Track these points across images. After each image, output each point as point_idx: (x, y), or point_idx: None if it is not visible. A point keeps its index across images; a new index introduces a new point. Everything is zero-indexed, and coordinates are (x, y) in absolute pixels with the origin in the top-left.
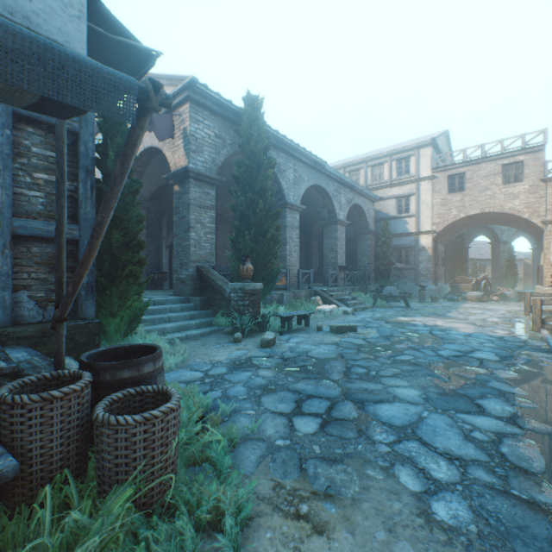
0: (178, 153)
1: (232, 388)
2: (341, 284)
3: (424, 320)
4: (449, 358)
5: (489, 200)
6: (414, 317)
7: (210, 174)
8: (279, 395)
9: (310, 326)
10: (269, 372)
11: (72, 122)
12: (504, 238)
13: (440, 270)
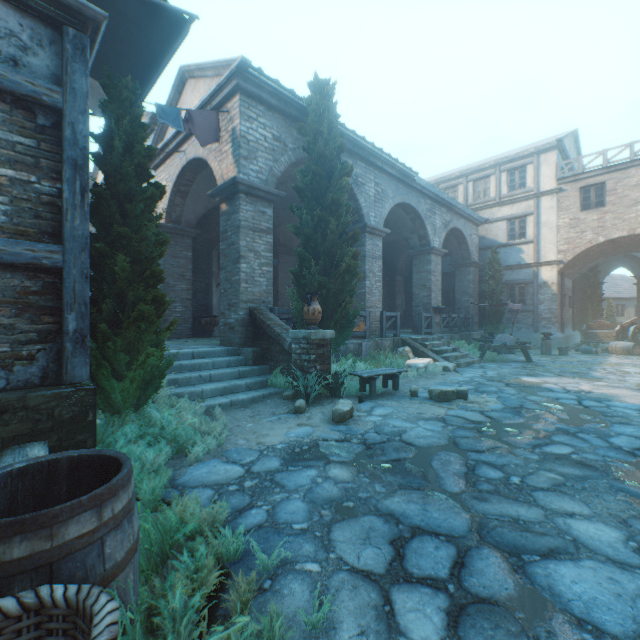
0: (226, 161)
1: (284, 503)
2: (436, 330)
3: (562, 382)
4: (636, 453)
5: None
6: (544, 378)
7: (266, 187)
8: (363, 524)
9: (399, 388)
10: (344, 471)
11: (52, 93)
12: None
13: (566, 312)
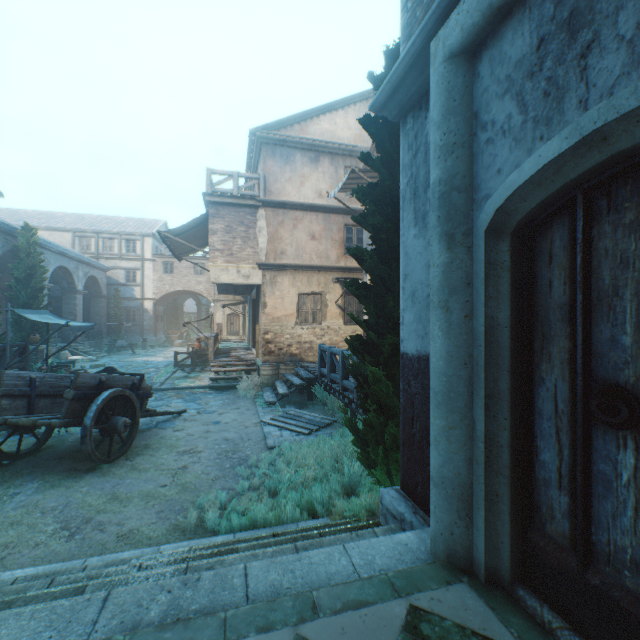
0: None
1: None
2: (81, 340)
3: (143, 358)
4: (148, 368)
5: (188, 283)
6: (138, 358)
7: None
8: None
9: (74, 368)
10: None
11: None
12: (205, 302)
13: (161, 325)
